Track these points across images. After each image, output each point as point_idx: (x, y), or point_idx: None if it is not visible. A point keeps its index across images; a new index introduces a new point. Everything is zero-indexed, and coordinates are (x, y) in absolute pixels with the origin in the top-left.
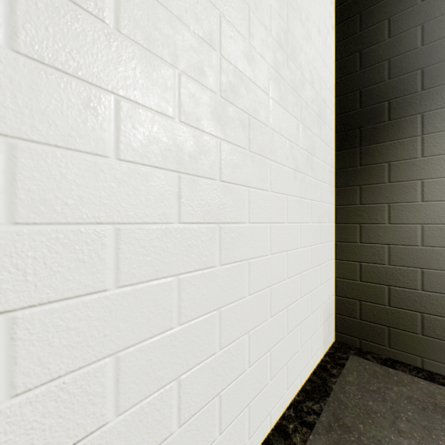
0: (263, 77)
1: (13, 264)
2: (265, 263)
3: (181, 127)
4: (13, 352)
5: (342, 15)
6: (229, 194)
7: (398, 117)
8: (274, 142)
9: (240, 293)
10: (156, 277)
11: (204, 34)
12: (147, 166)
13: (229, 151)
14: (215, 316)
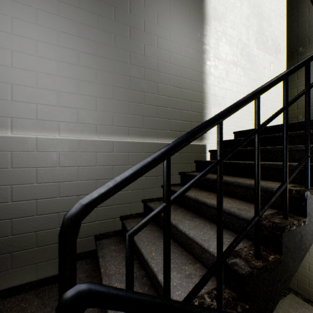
0: (252, 43)
1: (218, 73)
2: (252, 90)
3: (234, 57)
4: (218, 82)
5: (289, 9)
6: (243, 70)
7: (312, 42)
8: (255, 59)
9: (245, 93)
10: (231, 81)
11: (238, 39)
12: (229, 63)
13: (243, 61)
14: (240, 94)
